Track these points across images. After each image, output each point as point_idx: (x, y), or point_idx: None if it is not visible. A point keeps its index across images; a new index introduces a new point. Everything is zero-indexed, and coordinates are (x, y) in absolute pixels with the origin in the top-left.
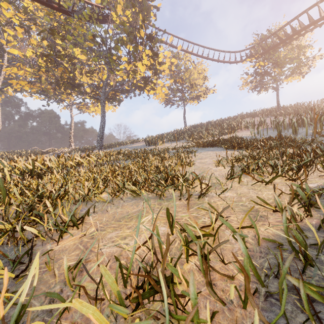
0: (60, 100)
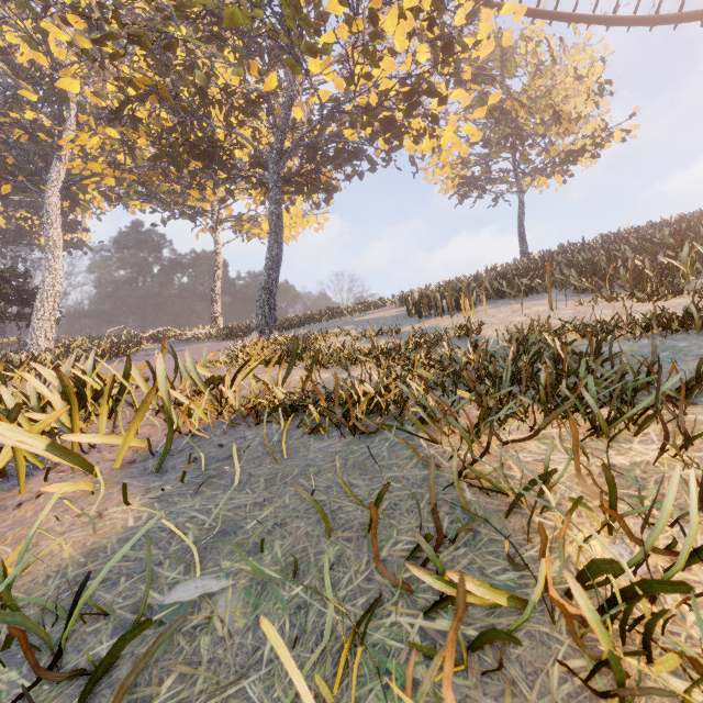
0: (196, 213)
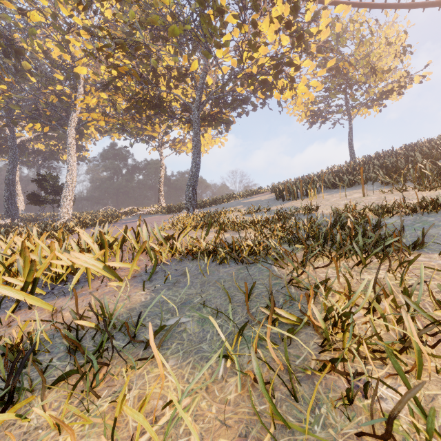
0: (149, 139)
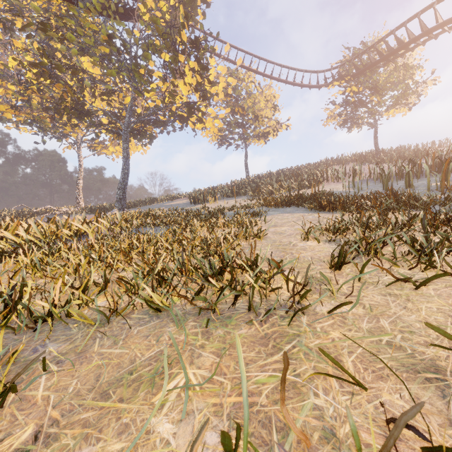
0: (63, 136)
